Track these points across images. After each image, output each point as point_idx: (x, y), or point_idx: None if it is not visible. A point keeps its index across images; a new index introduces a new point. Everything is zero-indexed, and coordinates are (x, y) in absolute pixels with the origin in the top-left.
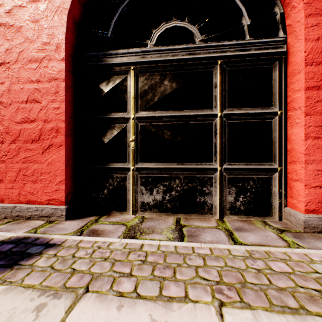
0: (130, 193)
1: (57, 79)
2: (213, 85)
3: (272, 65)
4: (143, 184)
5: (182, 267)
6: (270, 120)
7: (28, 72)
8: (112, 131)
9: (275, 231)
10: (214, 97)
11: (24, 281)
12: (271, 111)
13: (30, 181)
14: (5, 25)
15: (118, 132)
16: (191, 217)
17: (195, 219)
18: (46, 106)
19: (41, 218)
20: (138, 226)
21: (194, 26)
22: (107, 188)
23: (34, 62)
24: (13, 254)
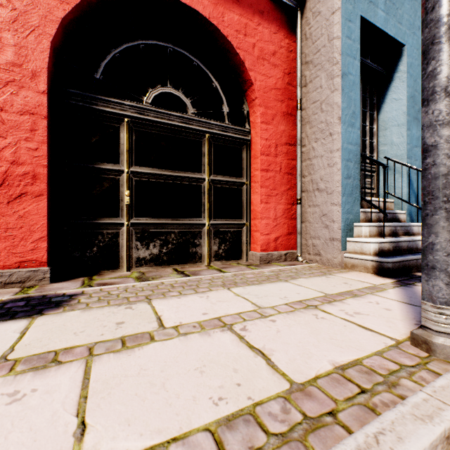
0: (124, 249)
1: (34, 114)
2: (202, 154)
3: (242, 147)
4: (139, 239)
5: (200, 284)
6: (241, 188)
7: None
8: (103, 183)
9: (245, 266)
10: (203, 164)
11: (92, 306)
12: (242, 181)
13: None
14: None
15: (110, 184)
16: (185, 267)
17: (189, 267)
18: (15, 144)
19: (9, 286)
20: (144, 276)
21: (188, 99)
22: (97, 246)
23: None
24: (41, 304)
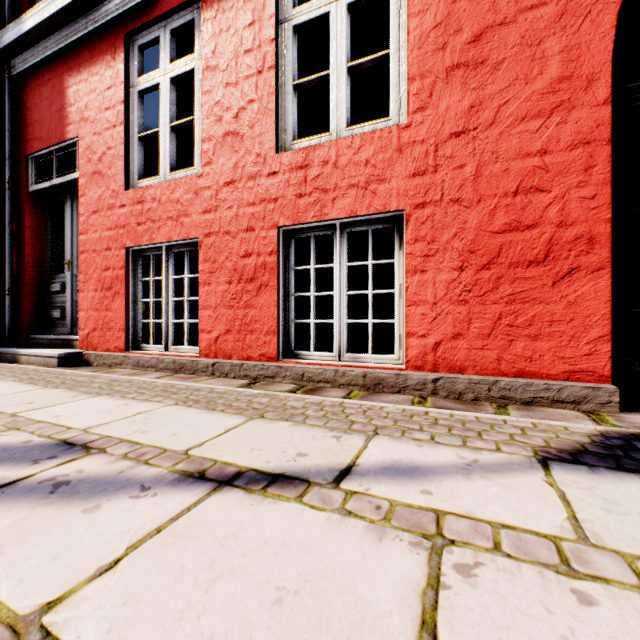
0: None
1: (589, 143)
2: None
3: None
4: None
5: None
6: None
7: (519, 140)
8: None
9: None
10: None
11: None
12: None
13: (523, 336)
14: (466, 65)
15: None
16: None
17: None
18: (562, 197)
19: (557, 405)
20: None
21: None
22: None
23: (532, 118)
24: None
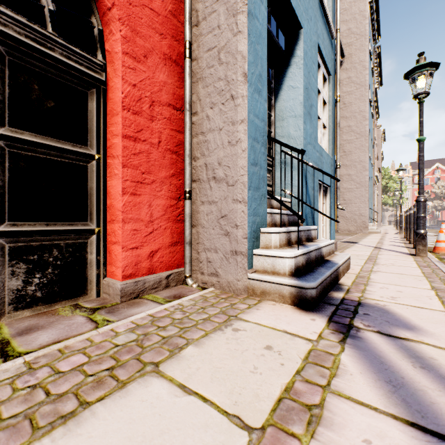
0: None
1: None
2: None
3: (88, 90)
4: None
5: None
6: (86, 164)
7: None
8: None
9: (86, 313)
10: None
11: None
12: (87, 153)
13: None
14: None
15: None
16: None
17: None
18: None
19: None
20: None
21: None
22: None
23: None
24: None
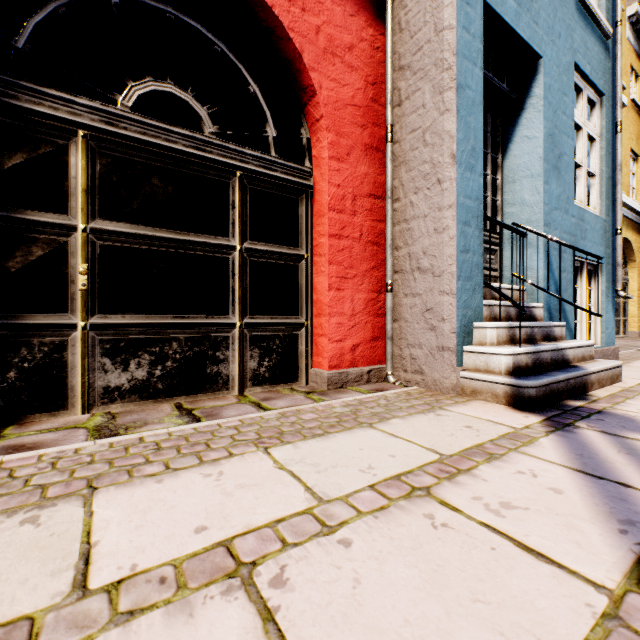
0: (77, 373)
1: None
2: (231, 204)
3: (299, 197)
4: (108, 354)
5: (215, 439)
6: (297, 264)
7: None
8: (31, 249)
9: (303, 394)
10: (231, 222)
11: None
12: (298, 254)
13: None
14: None
15: (47, 251)
16: (198, 399)
17: (206, 400)
18: None
19: None
20: (111, 423)
21: (204, 108)
22: (16, 368)
23: None
24: None
